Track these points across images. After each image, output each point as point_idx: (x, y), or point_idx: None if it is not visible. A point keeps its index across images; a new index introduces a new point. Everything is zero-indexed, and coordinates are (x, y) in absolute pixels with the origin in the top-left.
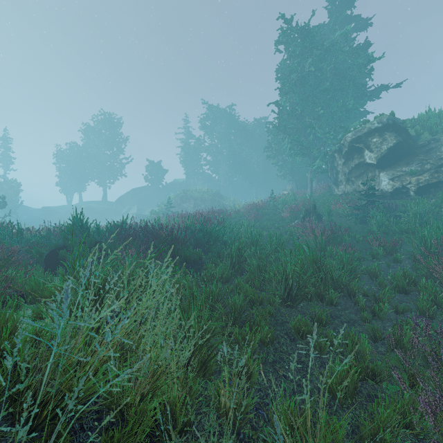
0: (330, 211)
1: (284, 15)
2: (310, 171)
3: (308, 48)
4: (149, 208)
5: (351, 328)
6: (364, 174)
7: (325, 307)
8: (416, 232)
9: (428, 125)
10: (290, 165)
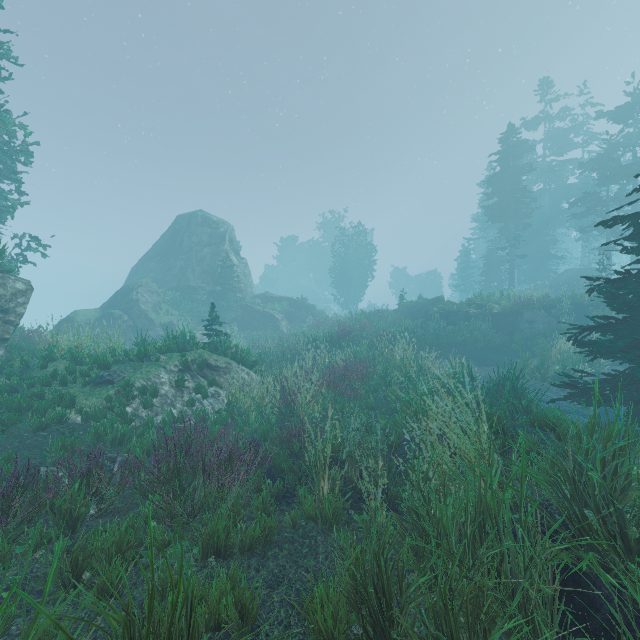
0: None
1: None
2: None
3: None
4: None
5: None
6: None
7: None
8: None
9: None
10: None
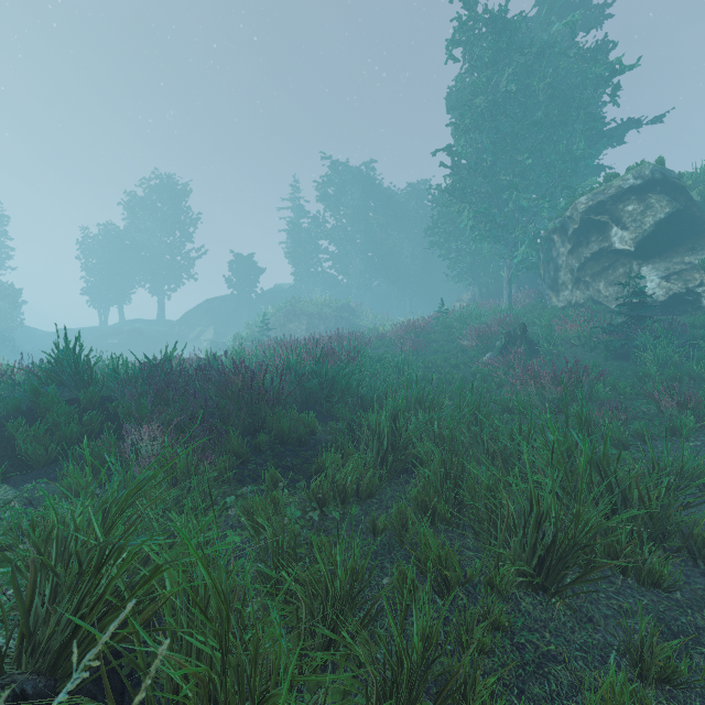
0: (553, 336)
1: None
2: (508, 266)
3: (505, 51)
4: (233, 331)
5: None
6: (609, 270)
7: (639, 594)
8: None
9: None
10: (470, 257)
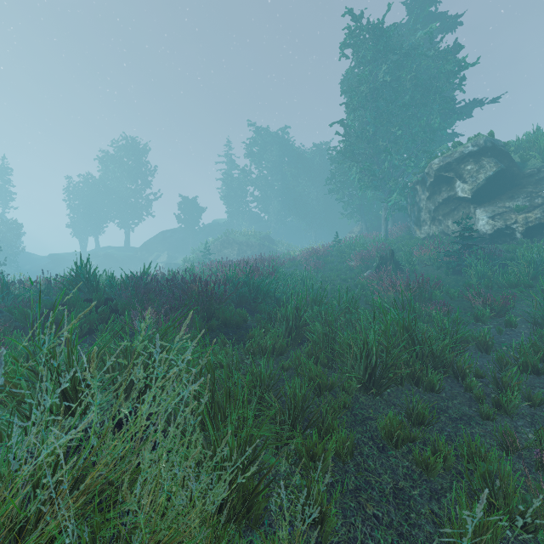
0: (412, 258)
1: (351, 10)
2: (384, 208)
3: (382, 52)
4: (182, 256)
5: (467, 429)
6: (455, 212)
7: (423, 394)
8: (538, 287)
9: (536, 149)
10: (358, 201)
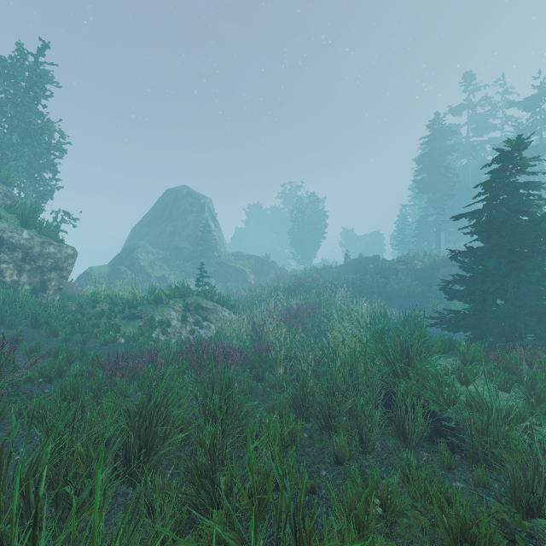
0: None
1: None
2: None
3: None
4: None
5: None
6: None
7: None
8: None
9: None
10: None
